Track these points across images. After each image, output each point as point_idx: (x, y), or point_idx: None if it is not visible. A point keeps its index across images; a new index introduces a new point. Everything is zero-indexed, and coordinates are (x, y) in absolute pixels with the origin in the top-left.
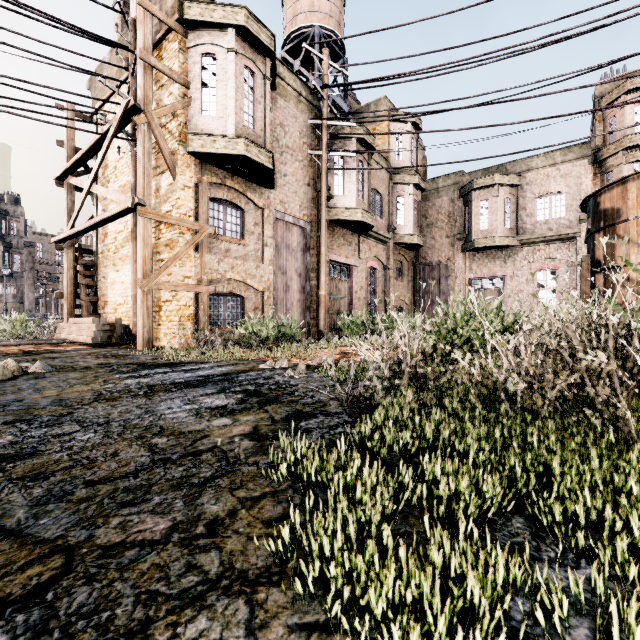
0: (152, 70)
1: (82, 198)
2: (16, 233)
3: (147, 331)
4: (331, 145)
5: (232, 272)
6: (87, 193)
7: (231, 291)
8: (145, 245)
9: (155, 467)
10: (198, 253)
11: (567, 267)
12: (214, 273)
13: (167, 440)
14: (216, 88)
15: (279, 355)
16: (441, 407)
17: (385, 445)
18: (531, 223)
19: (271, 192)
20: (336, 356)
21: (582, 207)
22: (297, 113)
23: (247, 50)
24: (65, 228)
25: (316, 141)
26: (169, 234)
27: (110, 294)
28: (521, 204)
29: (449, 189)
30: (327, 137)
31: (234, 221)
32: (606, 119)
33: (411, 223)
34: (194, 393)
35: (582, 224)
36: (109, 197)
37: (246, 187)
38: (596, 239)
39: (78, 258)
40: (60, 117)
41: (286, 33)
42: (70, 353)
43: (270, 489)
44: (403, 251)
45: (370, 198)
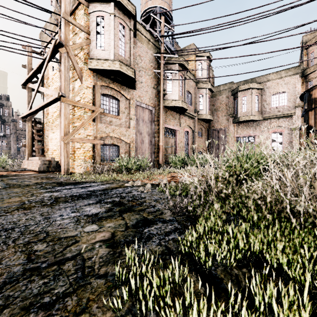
0: (69, 24)
1: (34, 94)
2: (7, 115)
3: (66, 164)
4: (165, 67)
5: (113, 133)
6: (36, 91)
7: (112, 143)
8: (65, 118)
9: (21, 279)
10: (94, 123)
11: (288, 131)
12: (103, 133)
13: (45, 246)
14: (104, 34)
15: (137, 178)
16: (238, 215)
17: (207, 253)
18: (269, 108)
19: (134, 91)
20: (168, 178)
21: (301, 97)
22: (147, 50)
23: (121, 14)
24: (27, 110)
25: (157, 65)
26: (79, 112)
27: (50, 145)
28: (263, 98)
29: (226, 91)
30: (163, 62)
31: (114, 106)
32: (309, 53)
33: (206, 108)
34: (81, 203)
35: (296, 108)
36: (47, 93)
37: (120, 88)
38: (309, 114)
39: (34, 126)
40: (21, 50)
41: (142, 11)
42: (24, 176)
43: (111, 314)
44: (202, 123)
45: (186, 95)
